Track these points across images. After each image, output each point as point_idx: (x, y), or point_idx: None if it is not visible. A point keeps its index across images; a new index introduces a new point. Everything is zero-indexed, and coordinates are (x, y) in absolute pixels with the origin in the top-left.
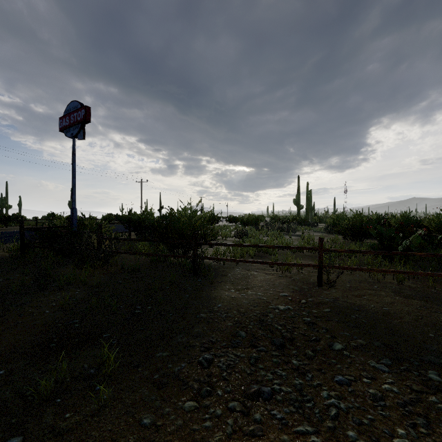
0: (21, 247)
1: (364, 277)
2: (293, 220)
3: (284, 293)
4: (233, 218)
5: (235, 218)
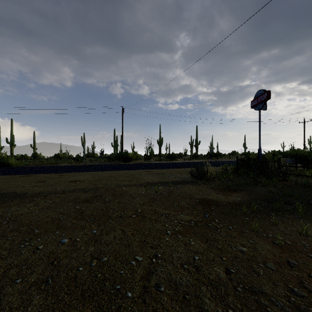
0: (236, 167)
1: None
2: None
3: None
4: None
5: None
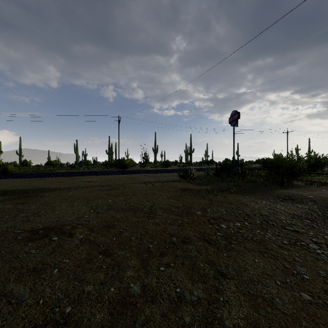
0: (216, 171)
1: None
2: None
3: (322, 195)
4: None
5: None
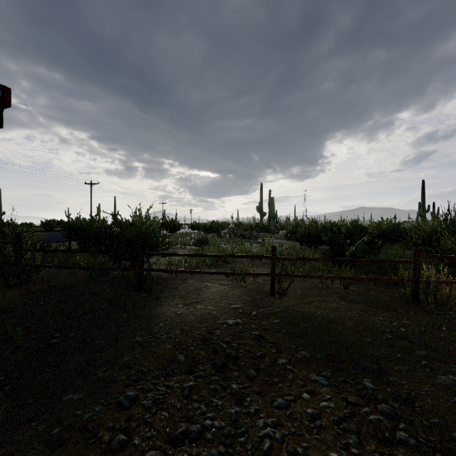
0: None
1: (315, 283)
2: (256, 227)
3: (236, 305)
4: (195, 225)
5: (198, 225)
